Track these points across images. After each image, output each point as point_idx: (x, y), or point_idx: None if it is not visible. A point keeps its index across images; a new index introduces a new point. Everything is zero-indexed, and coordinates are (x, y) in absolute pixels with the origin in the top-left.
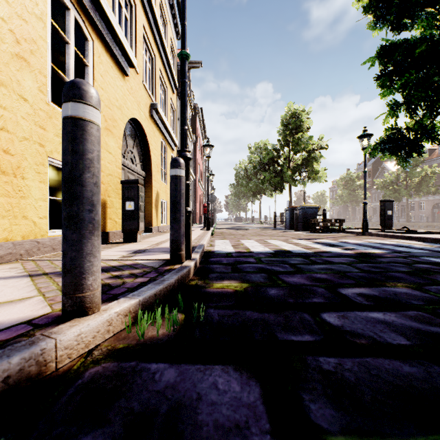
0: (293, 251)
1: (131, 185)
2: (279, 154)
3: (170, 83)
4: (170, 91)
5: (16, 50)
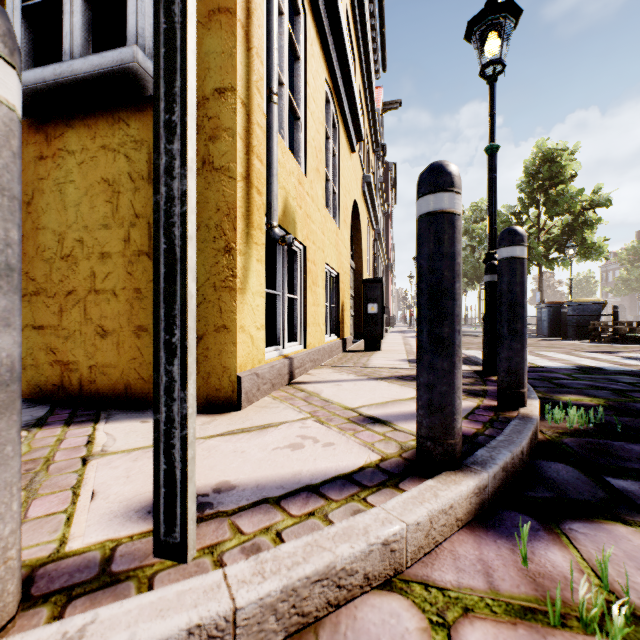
0: (604, 367)
1: (374, 284)
2: (521, 220)
3: (371, 142)
4: (370, 151)
5: (316, 165)
